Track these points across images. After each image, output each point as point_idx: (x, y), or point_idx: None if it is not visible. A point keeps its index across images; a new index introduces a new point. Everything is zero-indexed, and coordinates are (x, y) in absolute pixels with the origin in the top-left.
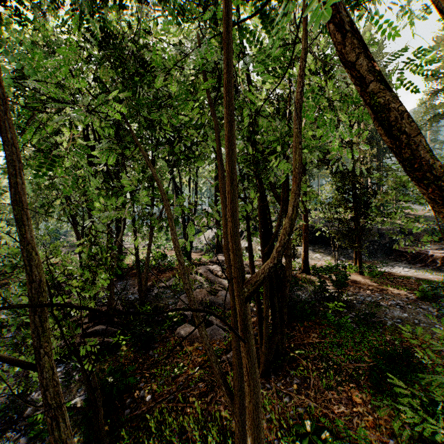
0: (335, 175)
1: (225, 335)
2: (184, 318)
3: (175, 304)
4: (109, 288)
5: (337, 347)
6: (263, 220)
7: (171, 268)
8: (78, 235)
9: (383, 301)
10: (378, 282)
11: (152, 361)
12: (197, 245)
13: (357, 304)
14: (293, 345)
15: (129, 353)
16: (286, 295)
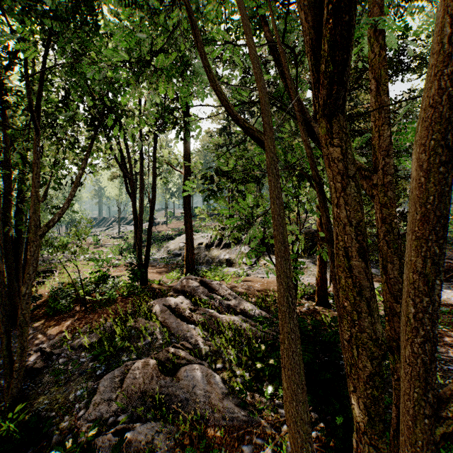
0: (367, 155)
1: None
2: None
3: (89, 399)
4: None
5: None
6: (346, 216)
7: (109, 300)
8: None
9: None
10: (448, 325)
11: None
12: (163, 255)
13: None
14: None
15: None
16: None
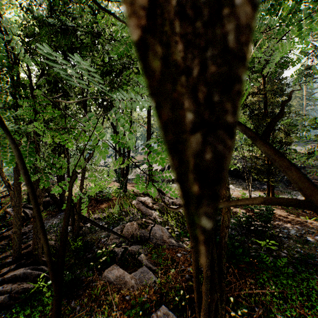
0: (252, 118)
1: (155, 279)
2: (114, 255)
3: (107, 238)
4: (34, 227)
5: (283, 302)
6: None
7: (108, 199)
8: (1, 172)
9: (309, 236)
10: (294, 213)
11: (72, 317)
12: (133, 177)
13: (284, 239)
14: (233, 299)
15: (49, 303)
16: (226, 243)
